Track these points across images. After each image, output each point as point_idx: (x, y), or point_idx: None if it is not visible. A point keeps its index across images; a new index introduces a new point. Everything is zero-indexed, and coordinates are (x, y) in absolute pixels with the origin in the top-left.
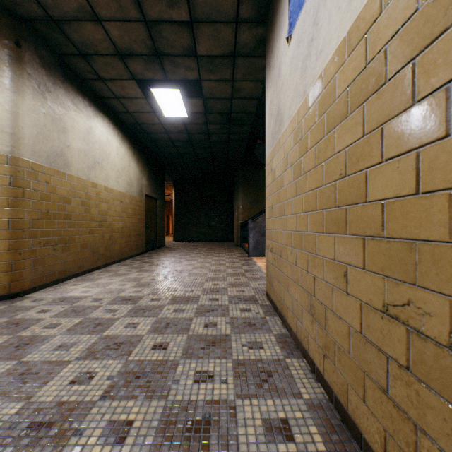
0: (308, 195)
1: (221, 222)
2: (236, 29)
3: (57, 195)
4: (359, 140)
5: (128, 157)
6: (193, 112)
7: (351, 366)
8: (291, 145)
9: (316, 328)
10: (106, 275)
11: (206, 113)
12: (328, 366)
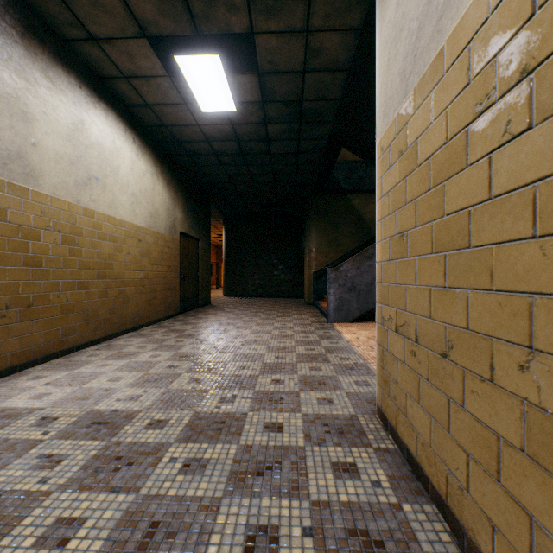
0: None
1: (286, 271)
2: None
3: (9, 225)
4: None
5: (152, 177)
6: (243, 101)
7: None
8: (521, 11)
9: None
10: (101, 355)
11: (264, 102)
12: None
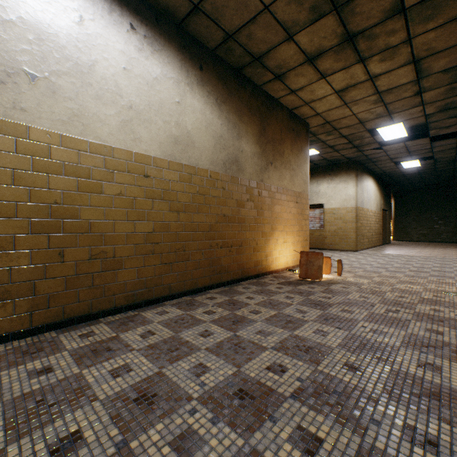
0: None
1: (445, 225)
2: (456, 144)
3: (362, 217)
4: None
5: (376, 191)
6: (424, 164)
7: None
8: None
9: None
10: (377, 250)
11: (434, 162)
12: None
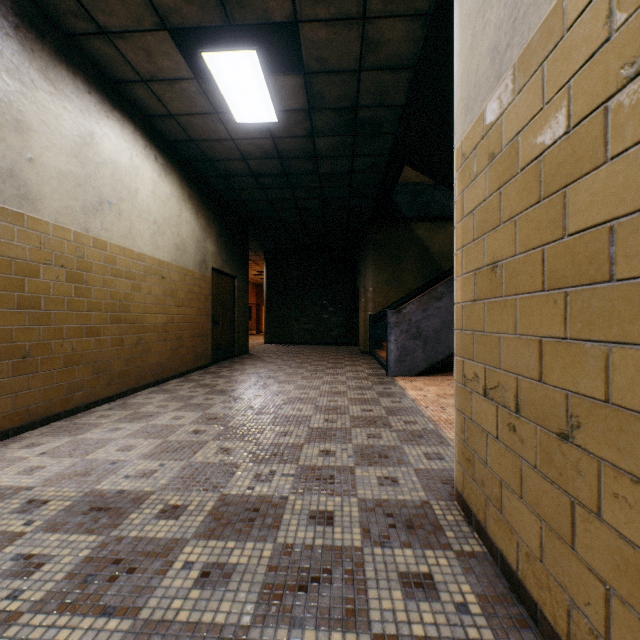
0: None
1: (338, 314)
2: None
3: None
4: None
5: (178, 202)
6: (286, 110)
7: None
8: None
9: None
10: (114, 416)
11: (311, 110)
12: None
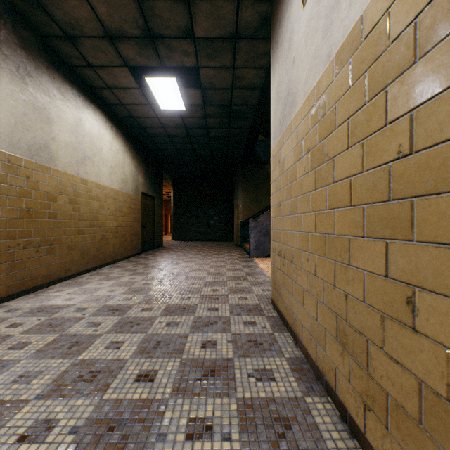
0: (336, 187)
1: (220, 221)
2: (238, 5)
3: (40, 192)
4: (443, 92)
5: (123, 153)
6: (190, 104)
7: (423, 444)
8: (307, 128)
9: (349, 364)
10: (96, 278)
11: (205, 105)
12: (372, 423)
